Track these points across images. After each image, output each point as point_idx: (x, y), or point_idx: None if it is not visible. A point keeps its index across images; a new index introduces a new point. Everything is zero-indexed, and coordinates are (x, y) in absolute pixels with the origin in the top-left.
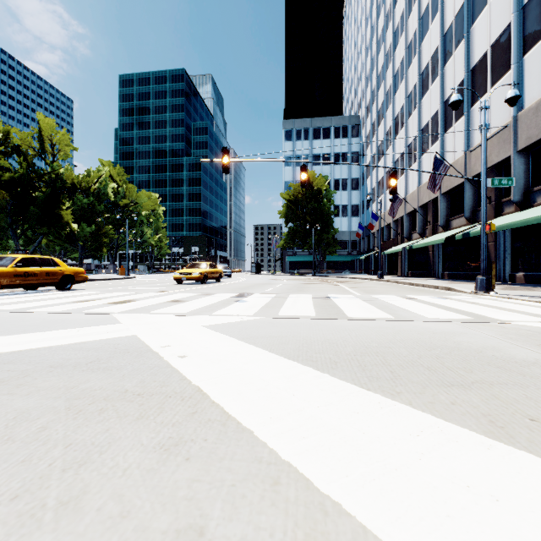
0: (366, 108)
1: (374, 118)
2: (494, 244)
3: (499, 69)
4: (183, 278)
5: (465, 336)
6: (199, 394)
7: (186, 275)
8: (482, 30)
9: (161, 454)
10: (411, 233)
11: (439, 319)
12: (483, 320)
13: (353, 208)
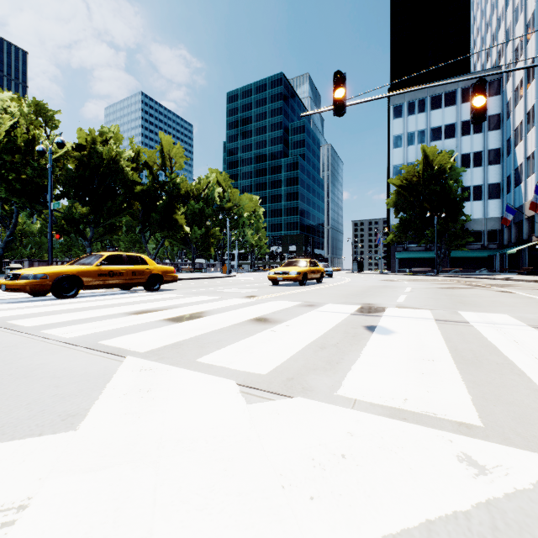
0: (514, 52)
1: (529, 60)
2: None
3: None
4: (279, 278)
5: None
6: None
7: (282, 274)
8: None
9: None
10: None
11: None
12: None
13: (491, 188)
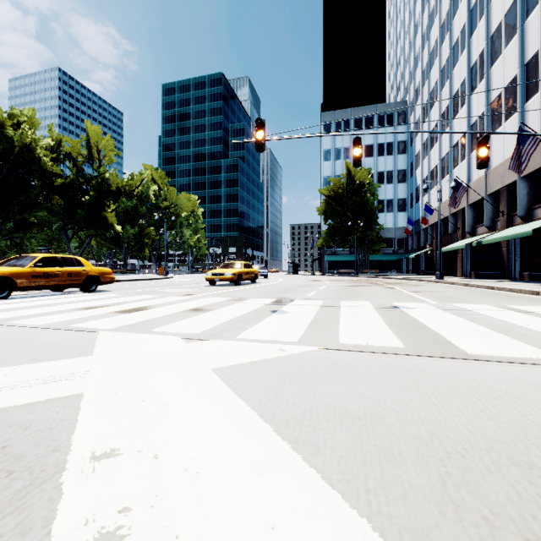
0: (415, 91)
1: (425, 101)
2: None
3: None
4: (216, 279)
5: None
6: None
7: (218, 275)
8: None
9: None
10: (475, 227)
11: None
12: None
13: (400, 202)
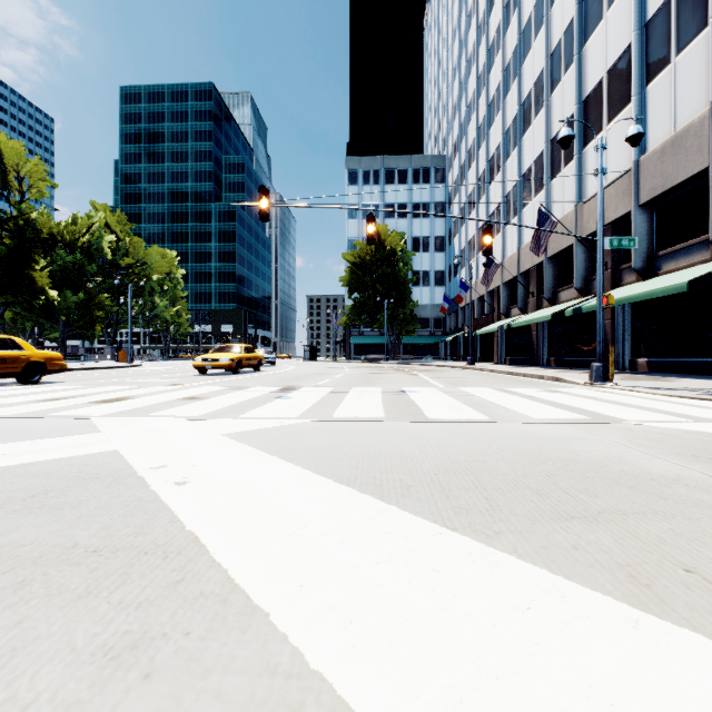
0: (453, 146)
1: (463, 159)
2: (612, 323)
3: (617, 102)
4: (208, 366)
5: (582, 443)
6: (195, 546)
7: (211, 361)
8: (596, 51)
9: (101, 668)
10: (509, 308)
11: (548, 419)
12: (604, 421)
13: (437, 275)
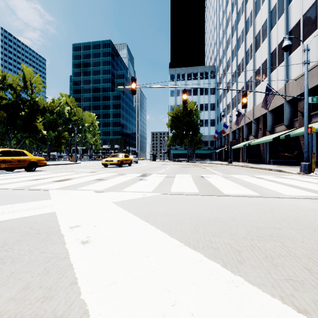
0: (219, 61)
1: (224, 67)
2: None
3: (308, 30)
4: (108, 163)
5: None
6: None
7: (109, 161)
8: (296, 6)
9: None
10: (248, 136)
11: (295, 195)
12: None
13: (211, 121)
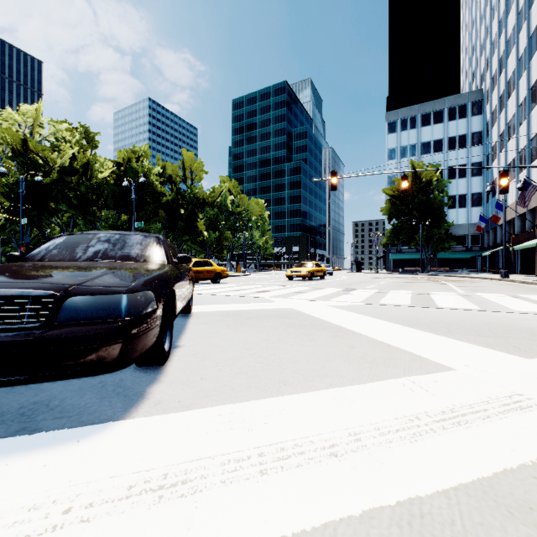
0: (491, 79)
1: (501, 90)
2: None
3: None
4: (294, 275)
5: (533, 322)
6: (339, 327)
7: (296, 273)
8: None
9: (333, 337)
10: None
11: (527, 311)
12: None
13: (474, 197)
